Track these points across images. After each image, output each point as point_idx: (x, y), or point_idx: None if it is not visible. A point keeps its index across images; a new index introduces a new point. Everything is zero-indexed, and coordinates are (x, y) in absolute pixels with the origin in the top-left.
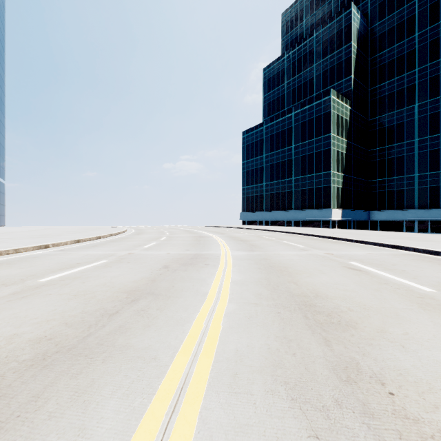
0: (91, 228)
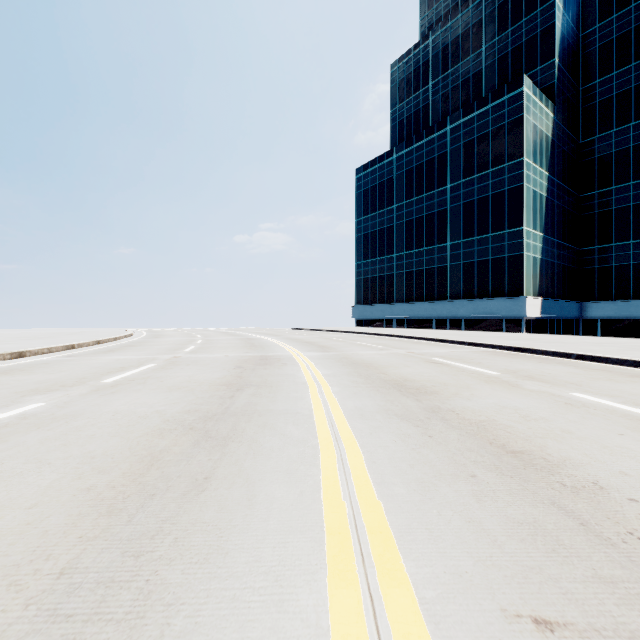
0: (58, 333)
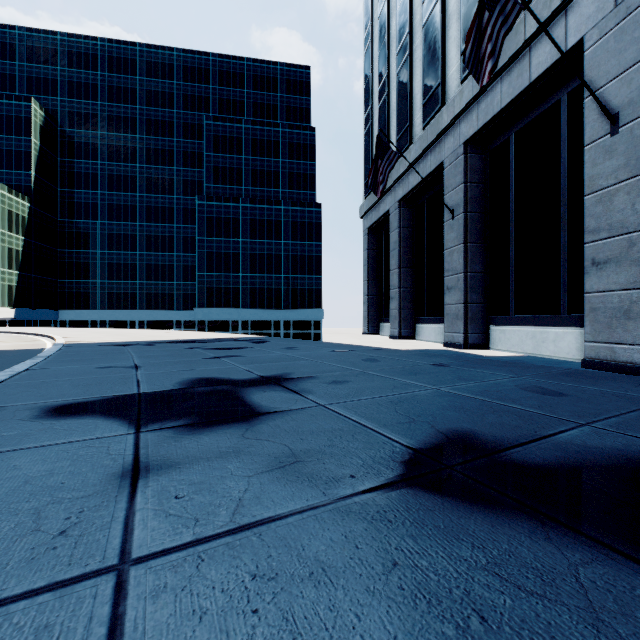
0: None
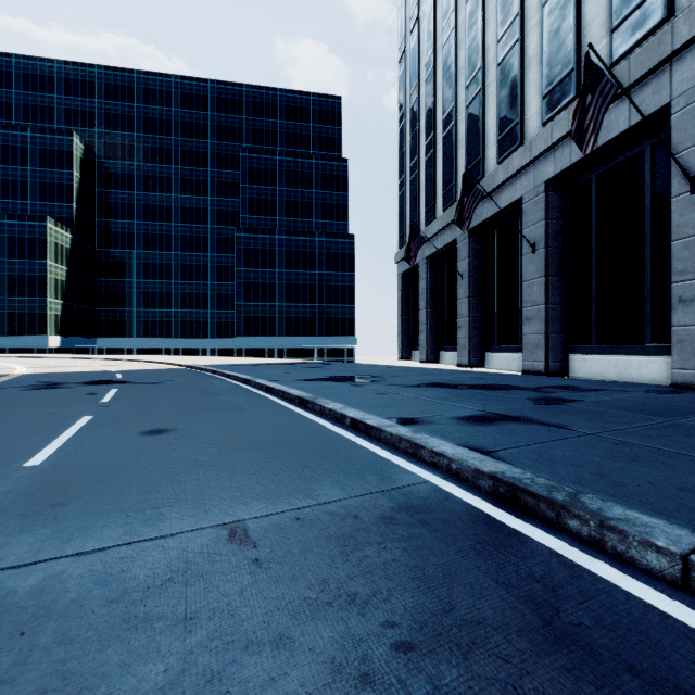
0: None
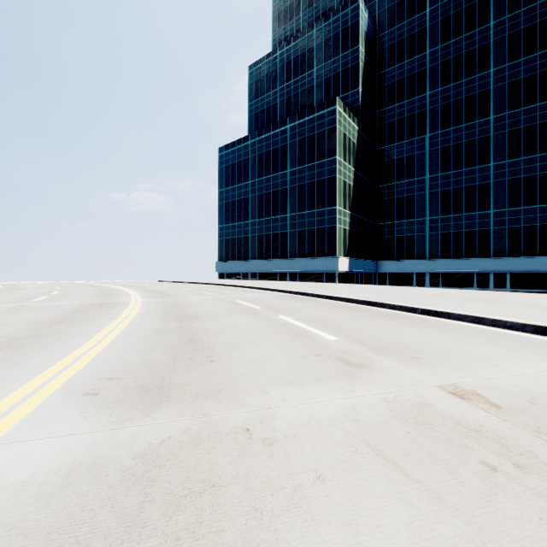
0: None
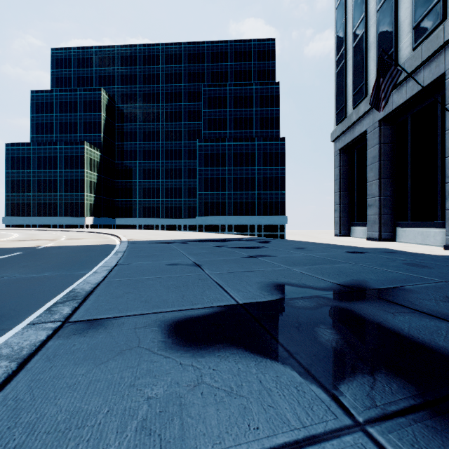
0: None
